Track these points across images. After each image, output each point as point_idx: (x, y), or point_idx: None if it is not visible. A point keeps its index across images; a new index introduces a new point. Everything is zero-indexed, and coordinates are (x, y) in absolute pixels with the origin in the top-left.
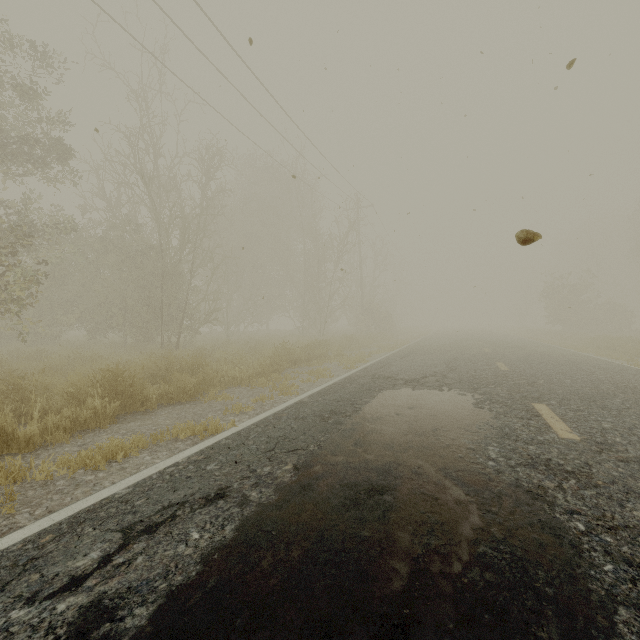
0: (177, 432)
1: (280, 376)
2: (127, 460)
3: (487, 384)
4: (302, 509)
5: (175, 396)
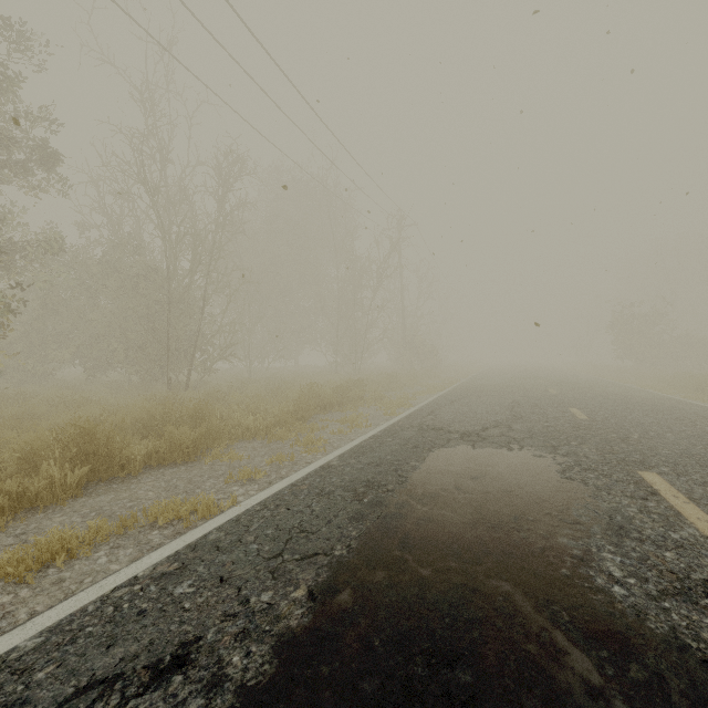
0: (155, 514)
1: (305, 426)
2: (73, 563)
3: (567, 440)
4: (313, 705)
5: (168, 455)
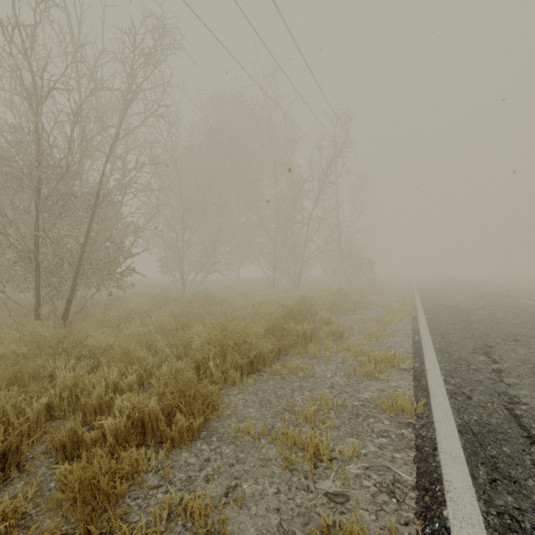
0: None
1: None
2: None
3: None
4: None
5: None
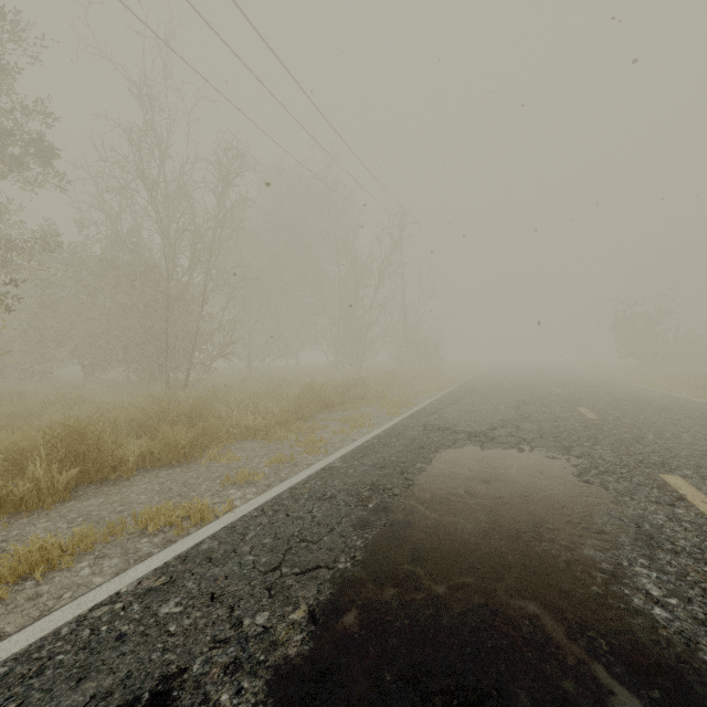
0: (146, 520)
1: (306, 425)
2: (53, 575)
3: (580, 440)
4: None
5: (163, 456)
